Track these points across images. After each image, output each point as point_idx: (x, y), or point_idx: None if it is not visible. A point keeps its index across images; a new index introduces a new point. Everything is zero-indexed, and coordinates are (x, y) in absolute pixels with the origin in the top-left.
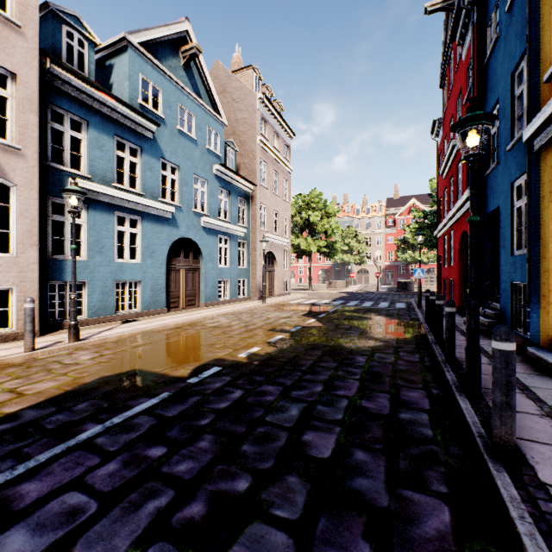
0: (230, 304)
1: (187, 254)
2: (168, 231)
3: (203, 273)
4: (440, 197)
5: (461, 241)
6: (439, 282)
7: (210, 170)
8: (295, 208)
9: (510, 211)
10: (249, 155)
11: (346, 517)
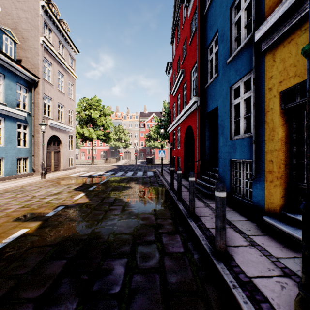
0: (2, 182)
1: None
2: None
3: None
4: (170, 109)
5: (185, 133)
6: (170, 158)
7: None
8: (81, 107)
9: (229, 107)
10: (32, 51)
11: None
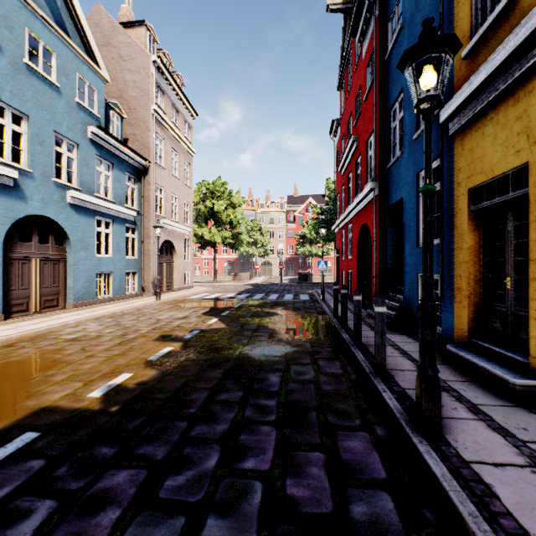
0: (113, 303)
1: (56, 241)
2: (7, 204)
3: (70, 264)
4: (337, 194)
5: (360, 235)
6: (336, 274)
7: (83, 131)
8: (198, 195)
9: (416, 202)
10: (141, 126)
11: None
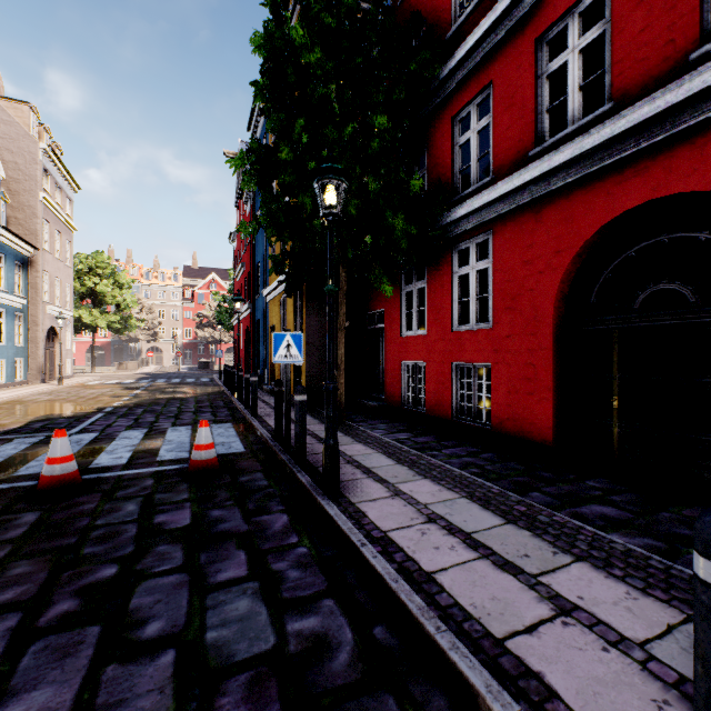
0: (15, 388)
1: None
2: None
3: None
4: (236, 293)
5: (247, 332)
6: (235, 360)
7: None
8: (73, 270)
9: (263, 323)
10: (26, 211)
11: (204, 413)
